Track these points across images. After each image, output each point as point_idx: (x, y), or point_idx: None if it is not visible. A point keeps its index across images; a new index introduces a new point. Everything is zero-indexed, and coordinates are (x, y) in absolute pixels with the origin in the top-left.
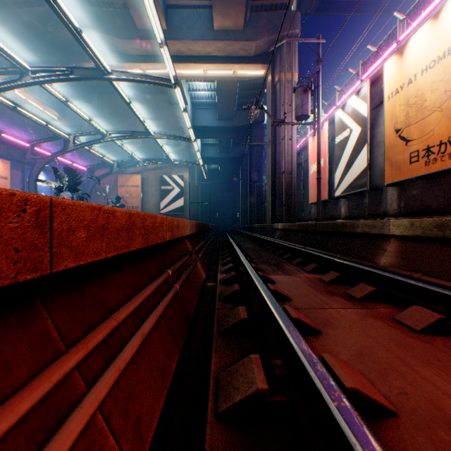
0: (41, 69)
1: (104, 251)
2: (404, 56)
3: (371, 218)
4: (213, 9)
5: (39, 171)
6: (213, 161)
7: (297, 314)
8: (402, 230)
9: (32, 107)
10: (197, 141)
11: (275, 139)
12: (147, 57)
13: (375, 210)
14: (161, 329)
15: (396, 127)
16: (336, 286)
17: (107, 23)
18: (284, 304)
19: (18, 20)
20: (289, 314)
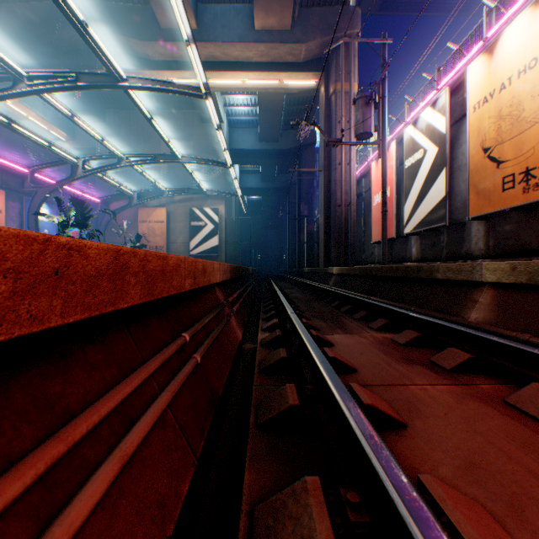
0: (40, 75)
1: (58, 313)
2: (494, 55)
3: (451, 260)
4: (253, 3)
5: (40, 203)
6: (255, 191)
7: (370, 398)
8: (499, 276)
9: (35, 126)
10: (235, 168)
11: (329, 164)
12: (173, 63)
13: (456, 250)
14: (166, 430)
15: (484, 146)
16: (415, 350)
17: (124, 21)
18: (348, 377)
19: (15, 17)
20: (359, 398)
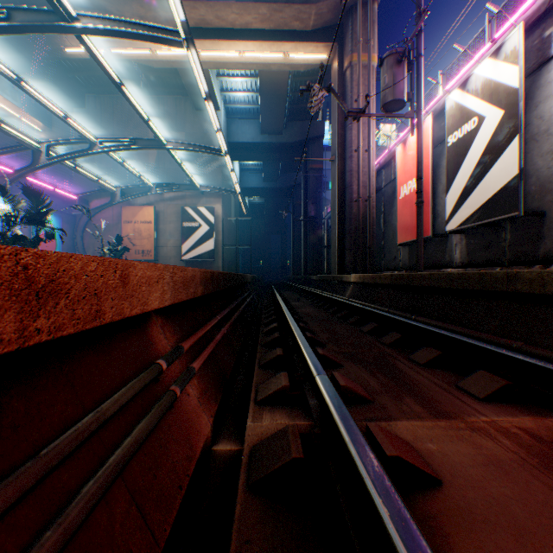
0: None
1: None
2: None
3: (519, 264)
4: None
5: None
6: (256, 192)
7: None
8: None
9: (3, 112)
10: (234, 165)
11: (343, 152)
12: None
13: (529, 251)
14: None
15: None
16: None
17: None
18: None
19: None
20: None
